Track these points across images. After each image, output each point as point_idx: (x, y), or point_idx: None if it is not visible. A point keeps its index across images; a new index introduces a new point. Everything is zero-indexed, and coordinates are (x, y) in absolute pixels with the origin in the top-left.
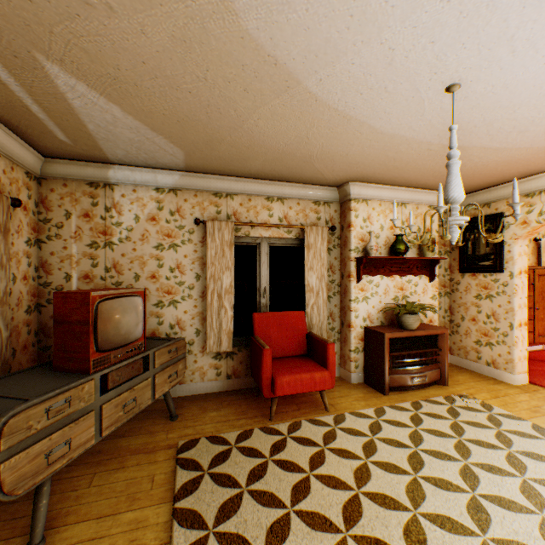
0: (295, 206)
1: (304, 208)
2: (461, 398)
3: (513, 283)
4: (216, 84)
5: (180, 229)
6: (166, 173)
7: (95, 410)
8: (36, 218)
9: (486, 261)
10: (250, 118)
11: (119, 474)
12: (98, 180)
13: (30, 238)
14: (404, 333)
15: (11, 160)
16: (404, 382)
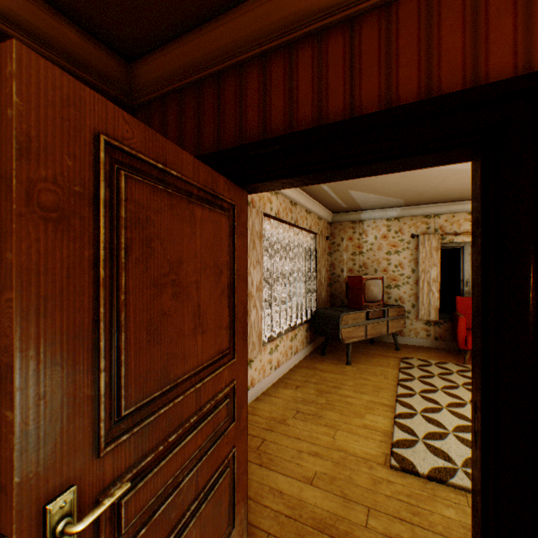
0: None
1: None
2: None
3: None
4: (419, 180)
5: (401, 241)
6: (392, 209)
7: (364, 325)
8: (329, 242)
9: None
10: (442, 183)
11: (372, 358)
12: (355, 220)
13: (327, 252)
14: None
15: (324, 219)
16: None
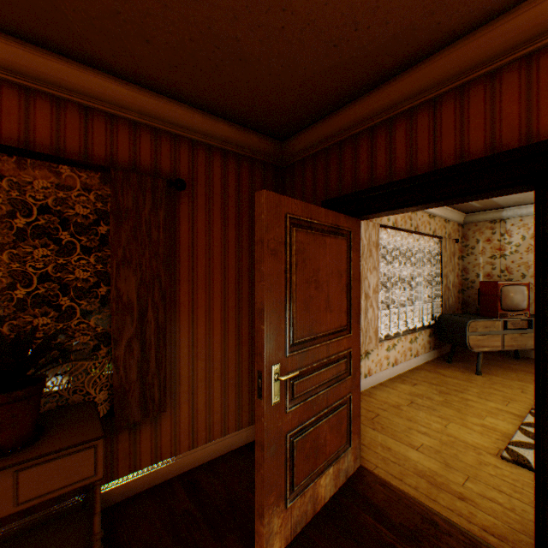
0: None
1: None
2: None
3: None
4: None
5: None
6: None
7: (499, 335)
8: (460, 245)
9: None
10: None
11: (511, 373)
12: (494, 219)
13: (458, 256)
14: None
15: (452, 221)
16: None
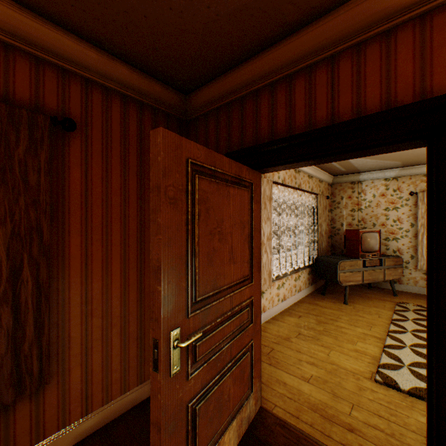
0: None
1: None
2: None
3: None
4: None
5: (399, 199)
6: (390, 170)
7: (360, 272)
8: (329, 201)
9: None
10: None
11: (368, 301)
12: (354, 181)
13: (328, 209)
14: None
15: (324, 182)
16: None
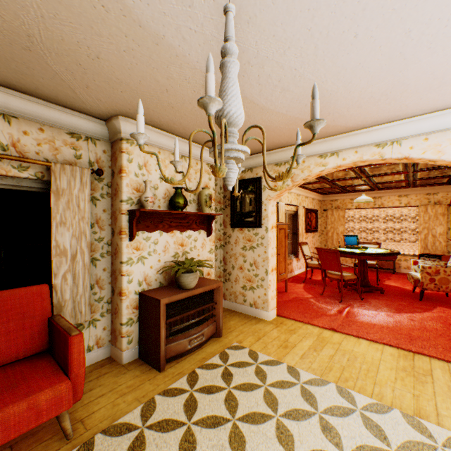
0: (36, 132)
1: (53, 138)
2: (234, 349)
3: (268, 237)
4: None
5: None
6: None
7: None
8: None
9: (250, 217)
10: None
11: None
12: None
13: None
14: (182, 294)
15: None
16: (182, 348)
